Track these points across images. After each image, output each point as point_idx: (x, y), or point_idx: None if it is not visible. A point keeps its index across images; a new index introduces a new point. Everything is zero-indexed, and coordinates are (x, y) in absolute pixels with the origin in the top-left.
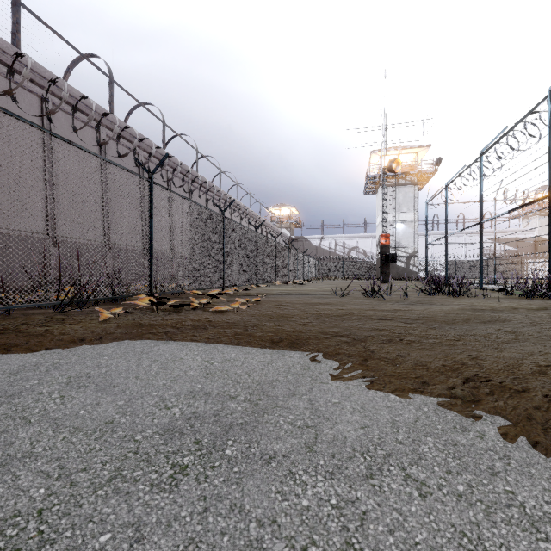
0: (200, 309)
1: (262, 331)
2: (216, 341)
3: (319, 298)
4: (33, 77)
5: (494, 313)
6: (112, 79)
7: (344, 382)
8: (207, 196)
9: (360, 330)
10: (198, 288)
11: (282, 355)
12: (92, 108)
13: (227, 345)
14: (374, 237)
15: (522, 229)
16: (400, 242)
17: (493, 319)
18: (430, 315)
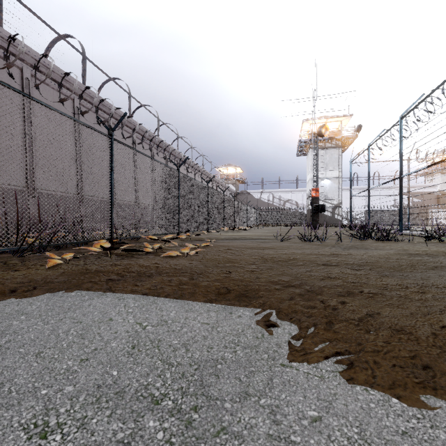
0: (152, 254)
1: (208, 280)
2: (157, 292)
3: (262, 242)
4: (14, 51)
5: (433, 258)
6: (85, 56)
7: (314, 364)
8: (166, 157)
9: (311, 278)
10: (155, 234)
11: (230, 313)
12: (67, 80)
13: (168, 299)
14: (305, 191)
15: (427, 184)
16: (327, 195)
17: (438, 265)
18: (372, 260)
